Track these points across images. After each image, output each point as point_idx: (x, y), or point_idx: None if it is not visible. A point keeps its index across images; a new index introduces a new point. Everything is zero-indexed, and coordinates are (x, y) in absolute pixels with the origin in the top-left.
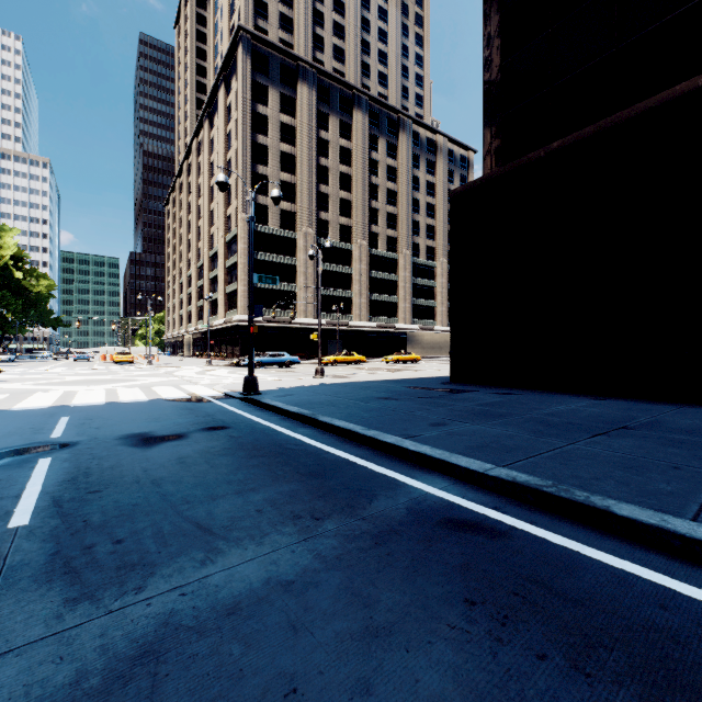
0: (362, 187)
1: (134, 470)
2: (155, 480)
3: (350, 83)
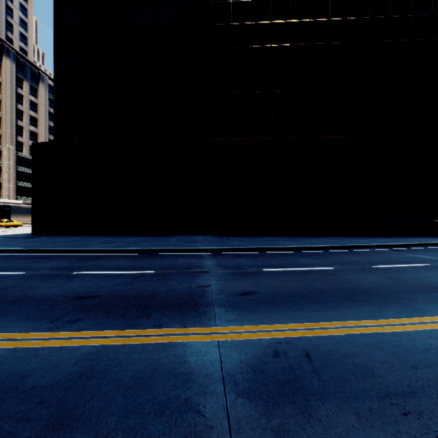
0: None
1: None
2: None
3: None
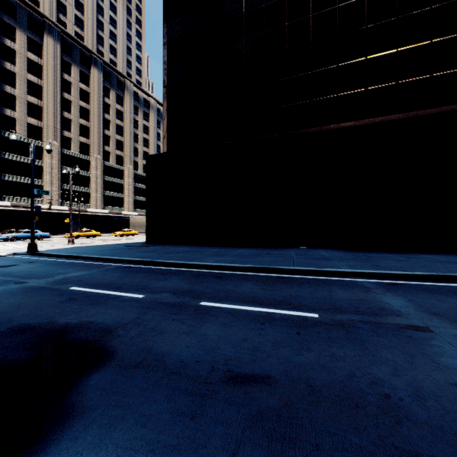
0: (98, 119)
1: (14, 270)
2: (28, 271)
3: (88, 48)
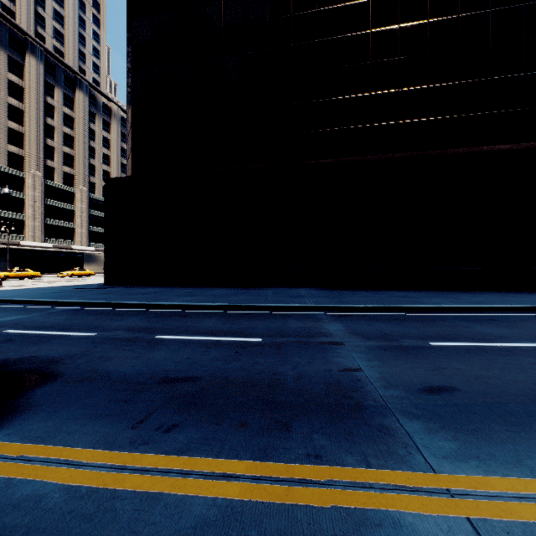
0: (36, 124)
1: None
2: None
3: (22, 28)
